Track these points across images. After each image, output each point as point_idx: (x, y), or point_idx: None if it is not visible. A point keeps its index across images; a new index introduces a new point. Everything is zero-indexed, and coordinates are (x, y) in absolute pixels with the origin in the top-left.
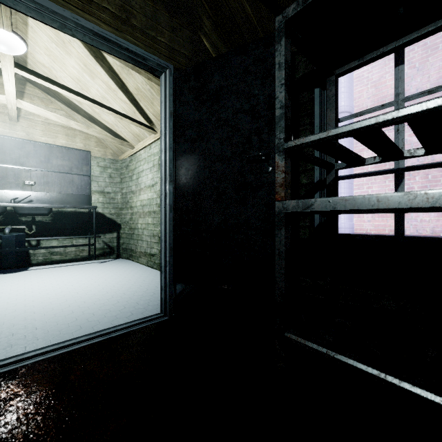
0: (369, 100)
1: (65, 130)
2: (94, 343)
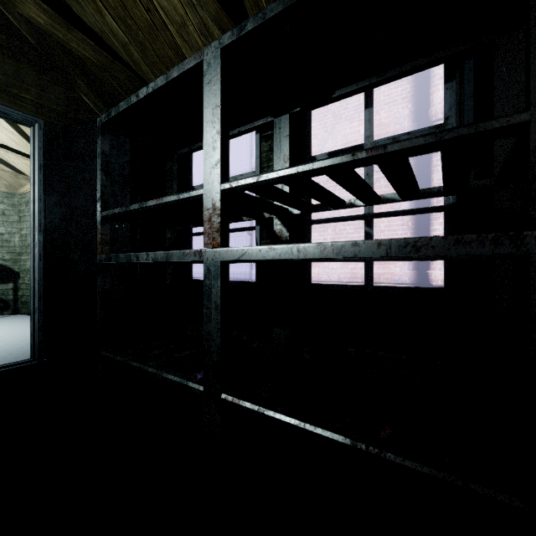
0: None
1: None
2: None
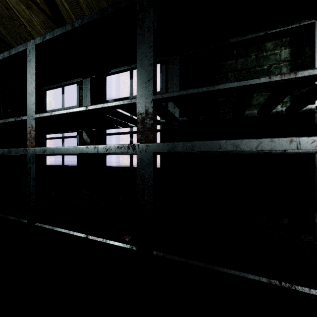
0: (126, 94)
1: None
2: None
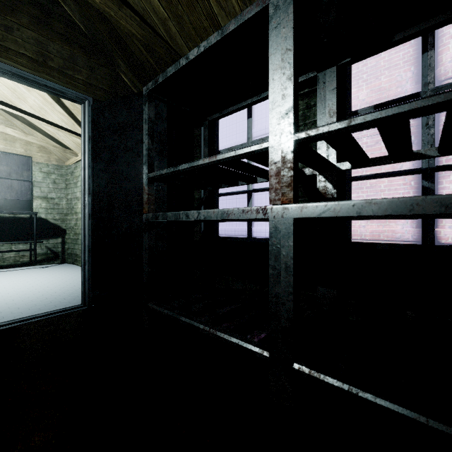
0: None
1: (3, 135)
2: (12, 327)
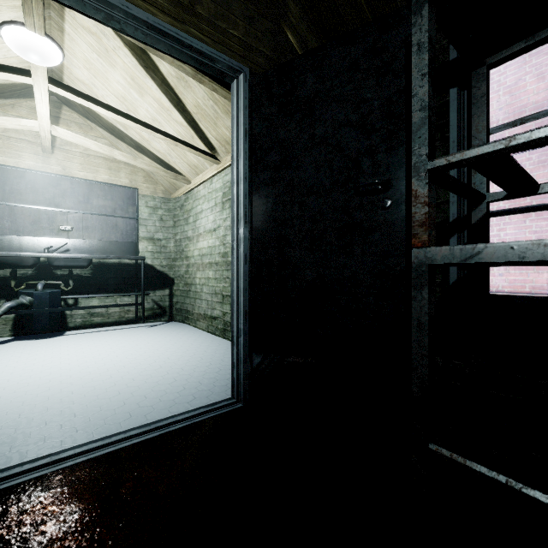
0: (501, 112)
1: (107, 163)
2: (148, 439)
